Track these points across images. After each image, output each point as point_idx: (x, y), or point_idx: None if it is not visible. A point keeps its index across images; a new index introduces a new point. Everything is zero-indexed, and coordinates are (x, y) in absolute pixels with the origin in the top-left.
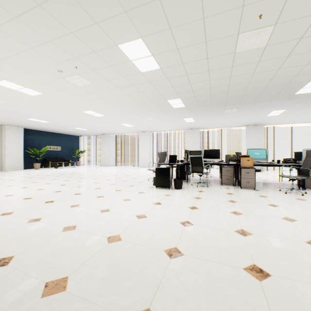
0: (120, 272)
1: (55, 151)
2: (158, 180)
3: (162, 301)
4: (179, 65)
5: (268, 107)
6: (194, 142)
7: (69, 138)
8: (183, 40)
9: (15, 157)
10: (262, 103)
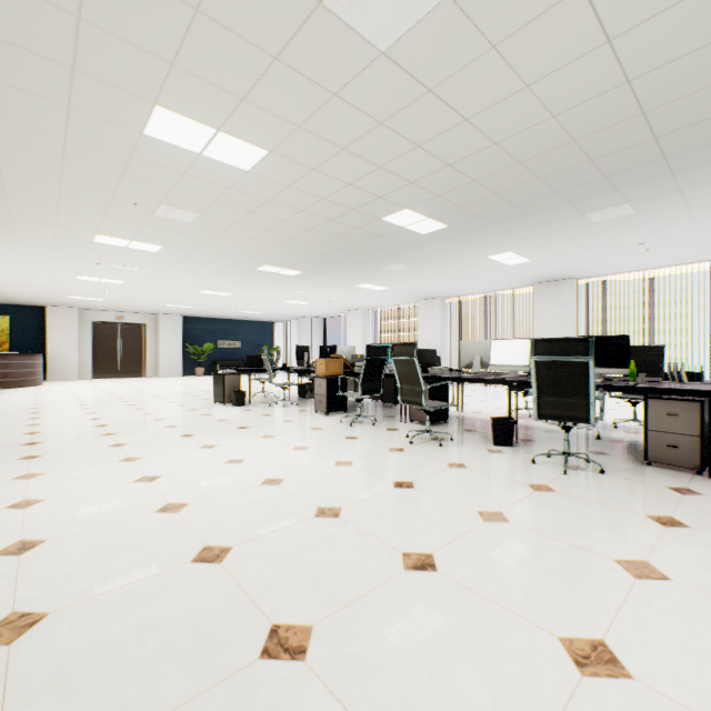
0: None
1: (231, 349)
2: (215, 392)
3: None
4: (172, 241)
5: (449, 253)
6: (432, 327)
7: (255, 327)
8: (127, 228)
9: (172, 358)
10: (412, 251)
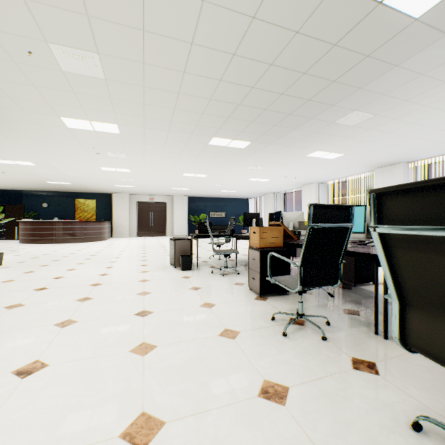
0: None
1: (219, 218)
2: (170, 254)
3: None
4: (117, 115)
5: None
6: None
7: (235, 203)
8: (68, 102)
9: (181, 224)
10: (384, 78)
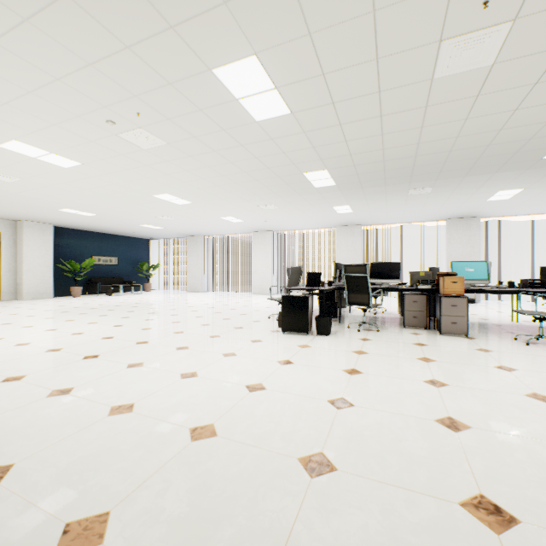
0: (211, 506)
1: (107, 266)
2: (287, 318)
3: None
4: (326, 106)
5: (490, 183)
6: (351, 249)
7: (131, 243)
8: (334, 57)
9: (40, 276)
10: (479, 176)
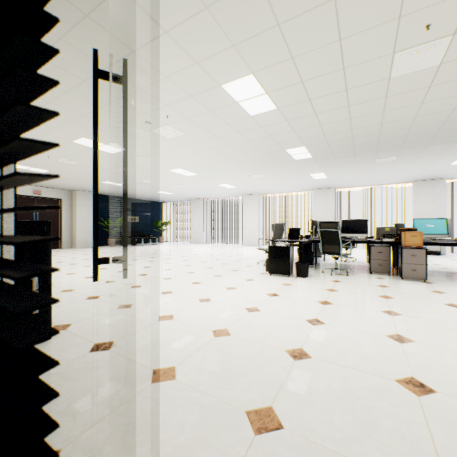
0: (233, 368)
1: (132, 223)
2: (273, 263)
3: (286, 401)
4: (304, 102)
5: (451, 151)
6: (326, 208)
7: (149, 206)
8: (310, 70)
9: (87, 230)
10: (439, 145)
